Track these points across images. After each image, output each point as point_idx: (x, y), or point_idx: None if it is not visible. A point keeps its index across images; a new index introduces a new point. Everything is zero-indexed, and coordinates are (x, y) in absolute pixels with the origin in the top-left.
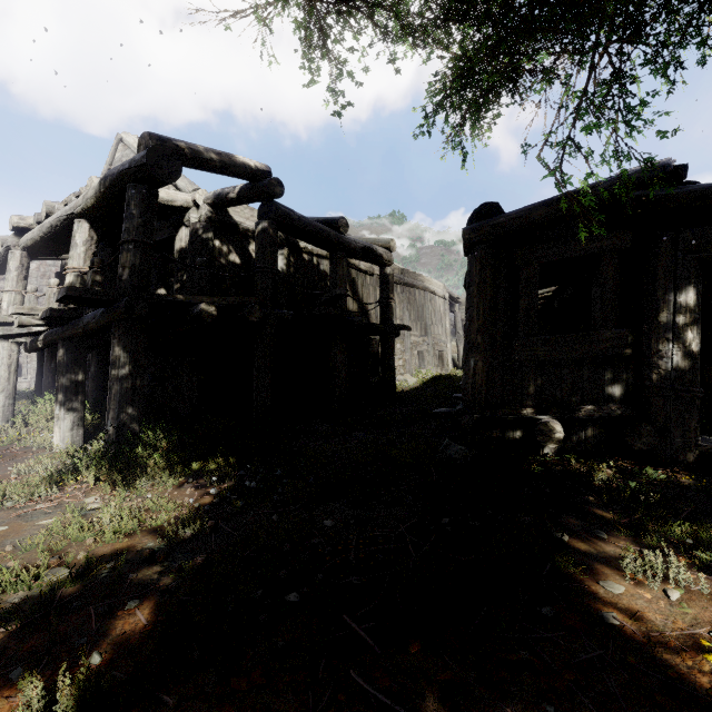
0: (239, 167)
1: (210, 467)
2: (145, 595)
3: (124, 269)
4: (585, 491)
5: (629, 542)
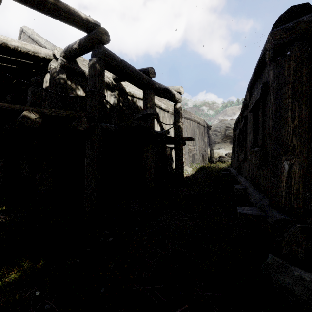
0: (74, 15)
1: (11, 276)
2: None
3: None
4: None
5: None
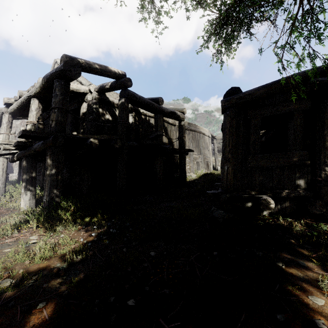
0: (110, 72)
1: (94, 220)
2: (50, 298)
3: (52, 121)
4: (289, 236)
5: (319, 269)
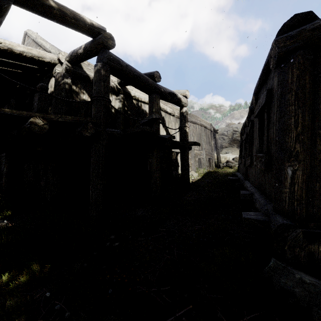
0: (79, 21)
1: (21, 279)
2: None
3: None
4: None
5: None
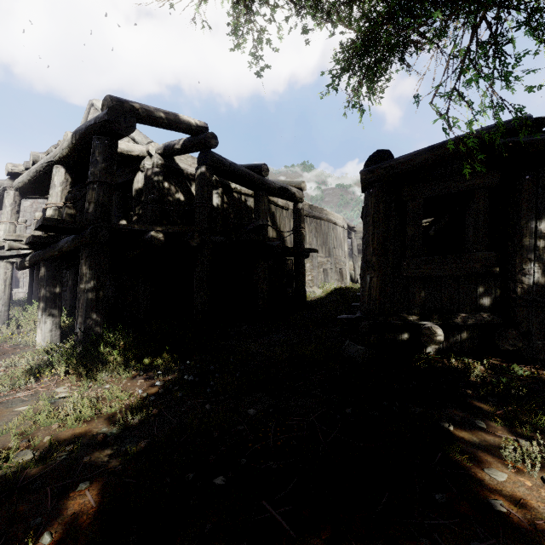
0: (183, 124)
1: (158, 362)
2: (95, 477)
3: (89, 204)
4: (464, 385)
5: (505, 431)
